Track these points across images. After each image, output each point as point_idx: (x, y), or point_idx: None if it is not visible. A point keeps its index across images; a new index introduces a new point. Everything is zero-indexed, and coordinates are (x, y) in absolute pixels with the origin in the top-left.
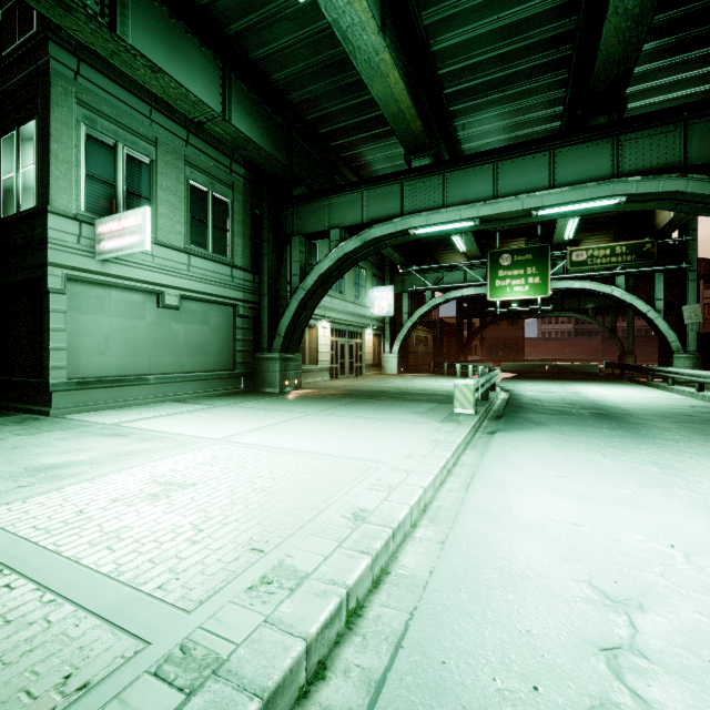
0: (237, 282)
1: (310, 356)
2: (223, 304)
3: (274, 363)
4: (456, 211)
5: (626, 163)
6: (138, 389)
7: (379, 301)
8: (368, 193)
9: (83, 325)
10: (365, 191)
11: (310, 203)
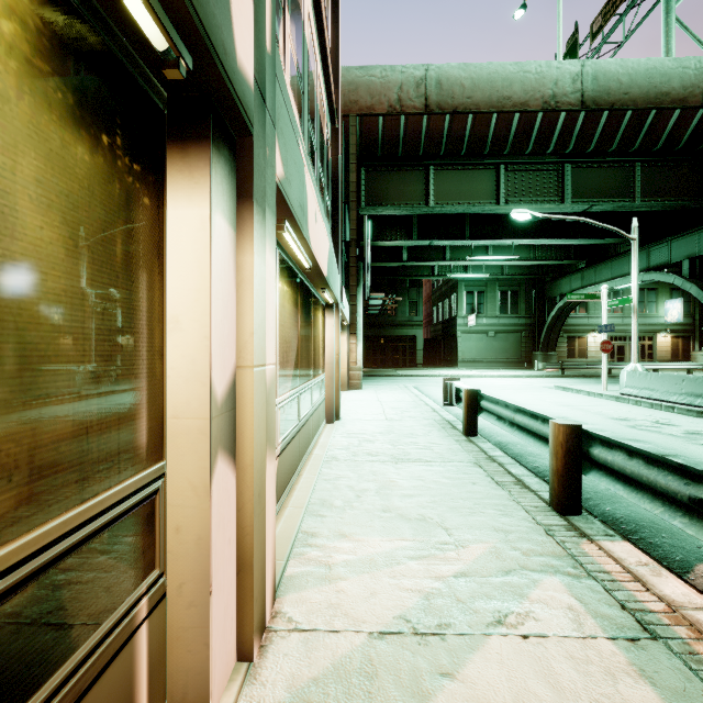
0: (522, 323)
1: (579, 354)
2: (514, 333)
3: (537, 356)
4: (590, 289)
5: (651, 262)
6: (480, 364)
7: (671, 311)
8: (571, 278)
9: (465, 345)
10: (570, 277)
11: (553, 283)
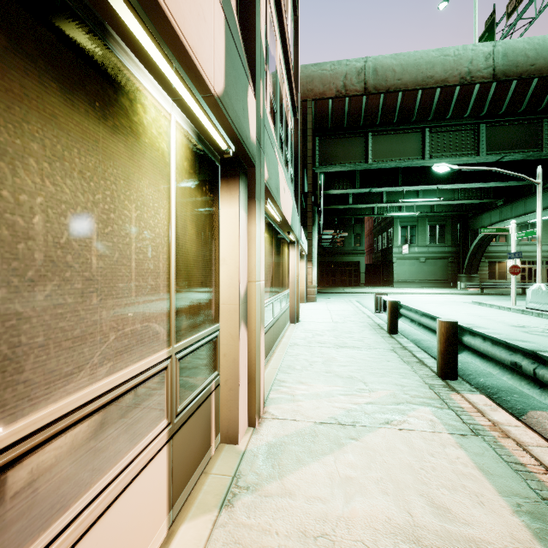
0: (448, 251)
1: (499, 276)
2: (442, 259)
3: (461, 278)
4: (507, 222)
5: None
6: (412, 284)
7: None
8: (491, 213)
9: (400, 269)
10: (490, 212)
11: (476, 217)
